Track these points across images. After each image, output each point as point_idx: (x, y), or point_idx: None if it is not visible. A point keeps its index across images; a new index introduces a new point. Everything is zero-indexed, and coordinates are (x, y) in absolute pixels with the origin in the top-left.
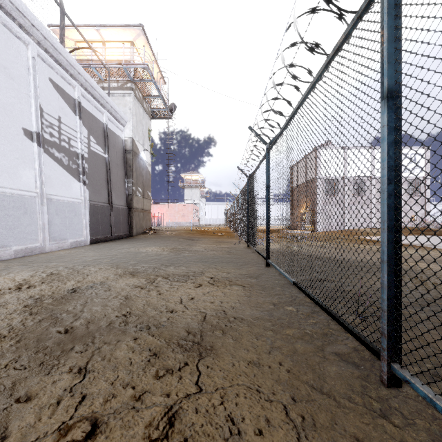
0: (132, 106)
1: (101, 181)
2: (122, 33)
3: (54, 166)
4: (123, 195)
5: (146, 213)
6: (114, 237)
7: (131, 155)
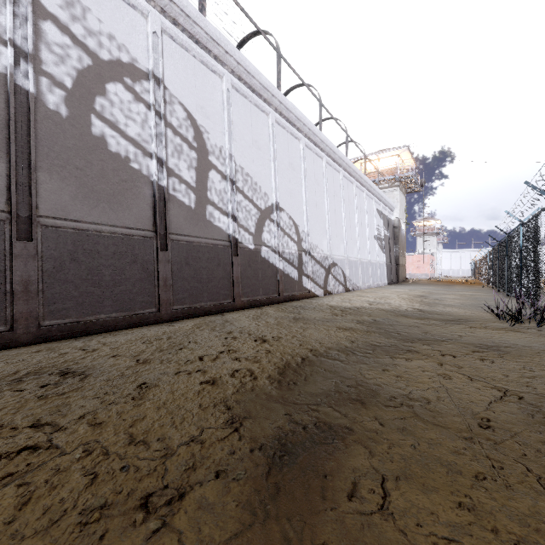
0: (398, 197)
1: (387, 250)
2: (393, 153)
3: (378, 248)
4: (393, 256)
5: (403, 267)
6: (392, 282)
7: (398, 229)
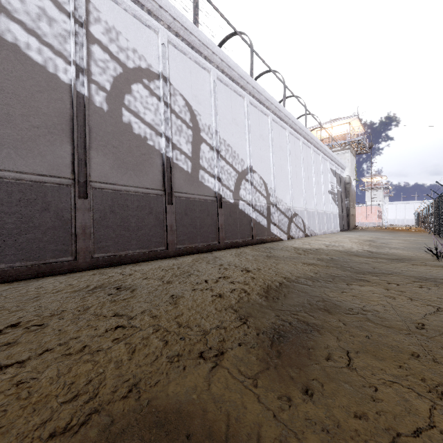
0: (349, 158)
1: (339, 202)
2: (344, 121)
3: (332, 201)
4: (345, 207)
5: (353, 217)
6: (344, 229)
7: (348, 185)
